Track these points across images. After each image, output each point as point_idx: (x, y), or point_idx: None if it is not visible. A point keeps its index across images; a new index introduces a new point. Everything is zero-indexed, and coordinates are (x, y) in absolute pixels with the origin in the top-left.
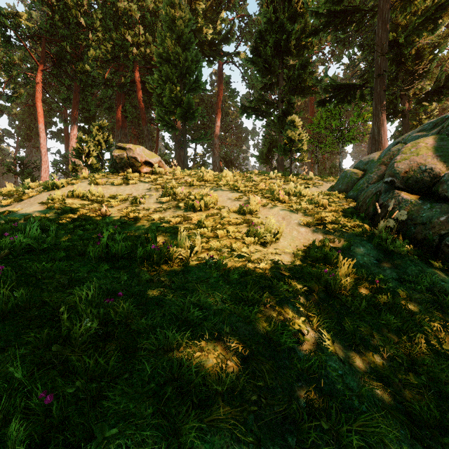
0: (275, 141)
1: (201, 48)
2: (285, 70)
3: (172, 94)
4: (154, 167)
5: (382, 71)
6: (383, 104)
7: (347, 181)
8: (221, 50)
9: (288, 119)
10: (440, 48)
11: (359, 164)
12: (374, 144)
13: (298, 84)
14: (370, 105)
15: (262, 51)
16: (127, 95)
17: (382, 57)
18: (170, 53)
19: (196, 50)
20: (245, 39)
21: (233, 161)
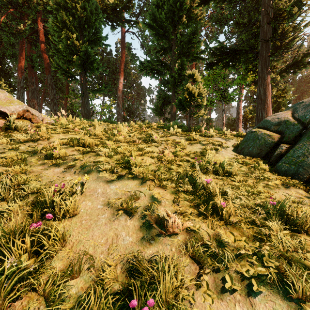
0: (168, 97)
1: (105, 12)
2: (178, 35)
3: (68, 41)
4: (9, 119)
5: (268, 37)
6: (268, 67)
7: (260, 144)
8: (122, 16)
9: (188, 73)
10: (294, 32)
11: (266, 124)
12: (260, 103)
13: (188, 49)
14: (234, 75)
15: (158, 16)
16: (32, 45)
17: (268, 24)
18: (67, 0)
19: (95, 3)
20: (143, 15)
21: (134, 111)
